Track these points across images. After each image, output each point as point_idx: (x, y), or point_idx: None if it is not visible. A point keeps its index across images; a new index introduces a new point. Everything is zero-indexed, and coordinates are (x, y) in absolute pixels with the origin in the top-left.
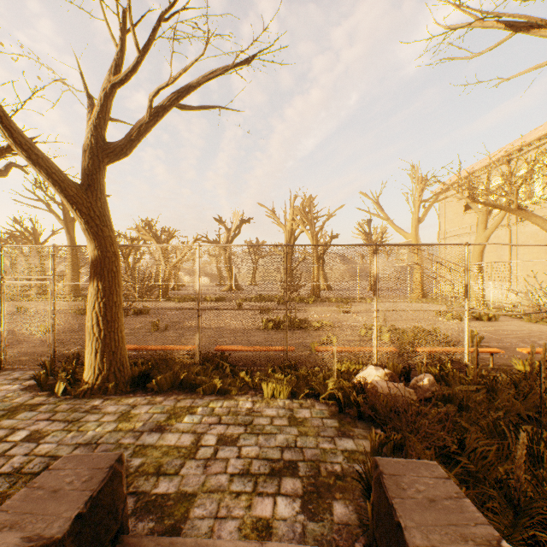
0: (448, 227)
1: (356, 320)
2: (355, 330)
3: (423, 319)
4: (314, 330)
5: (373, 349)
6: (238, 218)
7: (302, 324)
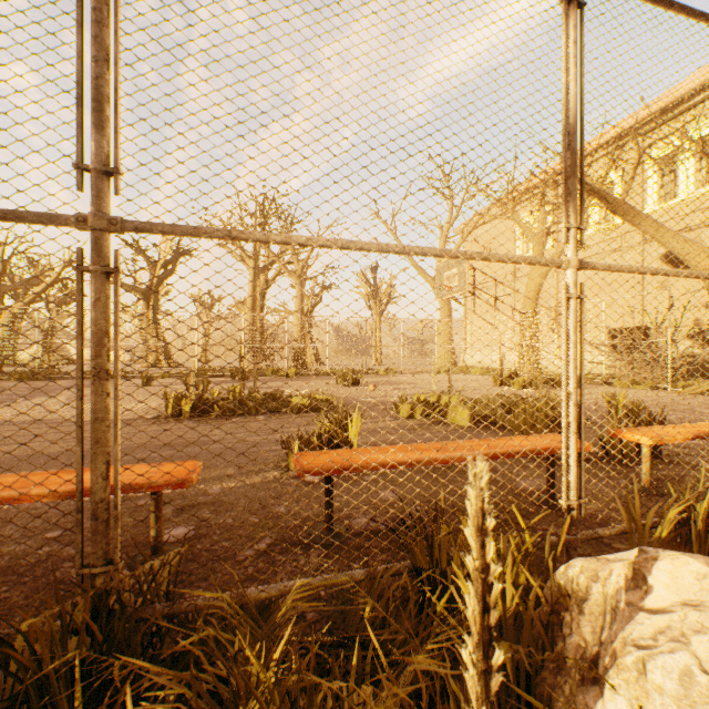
0: (476, 277)
1: (376, 394)
2: (383, 409)
3: (481, 389)
4: (295, 413)
5: (562, 448)
6: (168, 243)
7: (268, 403)
